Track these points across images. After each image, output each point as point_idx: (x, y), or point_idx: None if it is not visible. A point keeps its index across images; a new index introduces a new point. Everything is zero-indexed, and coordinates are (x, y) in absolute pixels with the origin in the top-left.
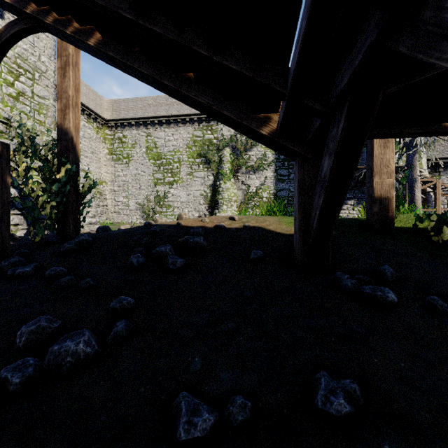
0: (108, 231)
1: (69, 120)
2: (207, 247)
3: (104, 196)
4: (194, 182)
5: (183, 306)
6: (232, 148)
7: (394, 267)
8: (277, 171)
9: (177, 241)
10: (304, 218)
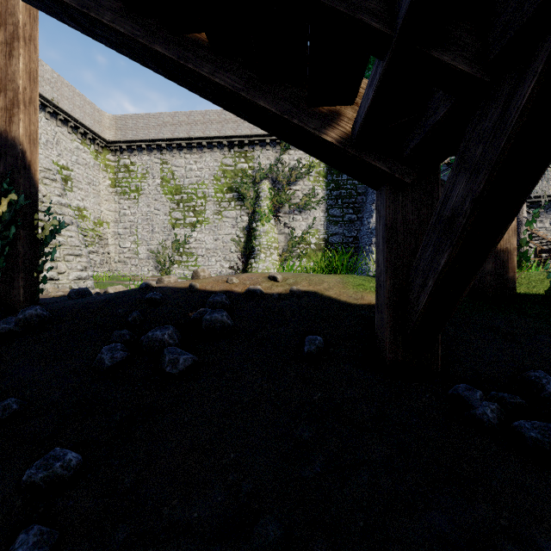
0: (87, 296)
1: (18, 125)
2: (233, 328)
3: (105, 241)
4: (224, 223)
5: (178, 468)
6: (272, 180)
7: (547, 369)
8: (329, 211)
9: (186, 317)
10: (395, 286)
